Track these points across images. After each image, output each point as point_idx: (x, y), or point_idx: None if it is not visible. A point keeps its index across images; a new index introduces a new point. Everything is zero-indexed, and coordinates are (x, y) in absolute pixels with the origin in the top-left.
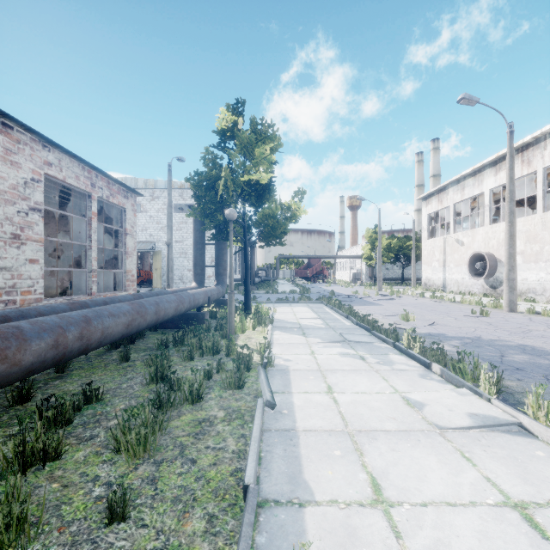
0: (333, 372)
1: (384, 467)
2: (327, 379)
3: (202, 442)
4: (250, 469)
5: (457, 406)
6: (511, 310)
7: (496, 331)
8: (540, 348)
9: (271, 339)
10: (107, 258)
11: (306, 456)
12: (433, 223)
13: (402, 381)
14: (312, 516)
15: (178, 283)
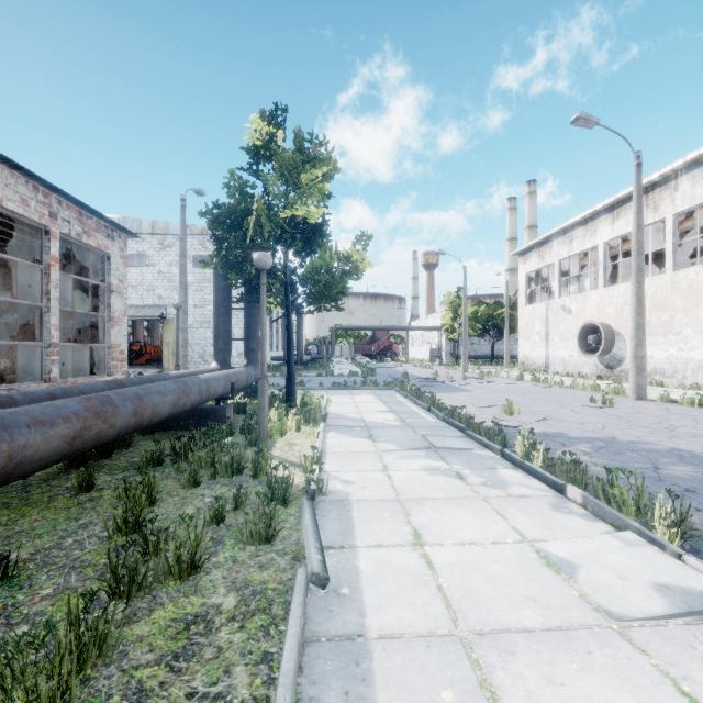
0: (420, 503)
1: None
2: (412, 517)
3: (182, 679)
4: None
5: (631, 570)
6: (639, 398)
7: (631, 428)
8: (702, 454)
9: (324, 446)
10: (83, 326)
11: None
12: (532, 286)
13: (528, 519)
14: None
15: (198, 362)
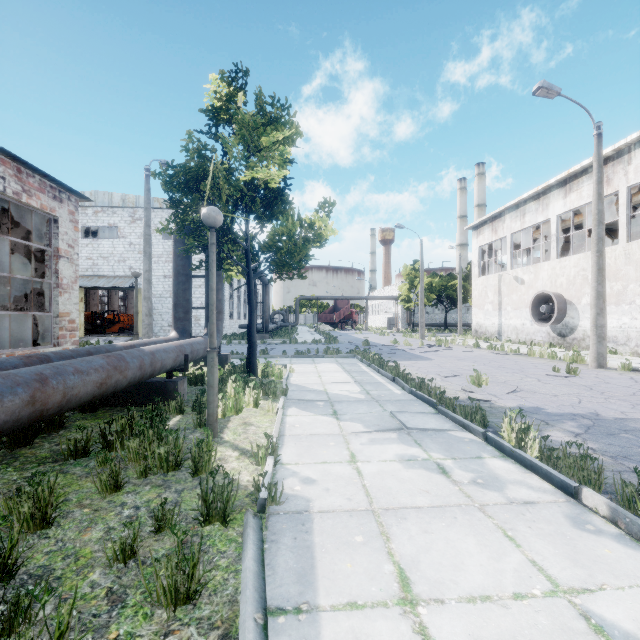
0: (401, 517)
1: None
2: (393, 543)
3: None
4: None
5: None
6: (600, 366)
7: (609, 401)
8: None
9: (283, 427)
10: (30, 294)
11: None
12: (485, 258)
13: (548, 545)
14: None
15: (167, 330)
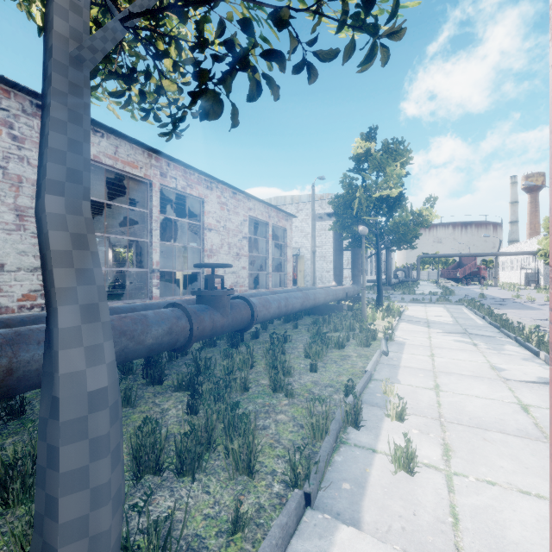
0: (441, 348)
1: (447, 383)
2: (433, 351)
3: (345, 361)
4: (368, 367)
5: (533, 373)
6: None
7: None
8: None
9: (397, 327)
10: (274, 264)
11: (401, 373)
12: None
13: (500, 359)
14: (397, 386)
15: (318, 283)
